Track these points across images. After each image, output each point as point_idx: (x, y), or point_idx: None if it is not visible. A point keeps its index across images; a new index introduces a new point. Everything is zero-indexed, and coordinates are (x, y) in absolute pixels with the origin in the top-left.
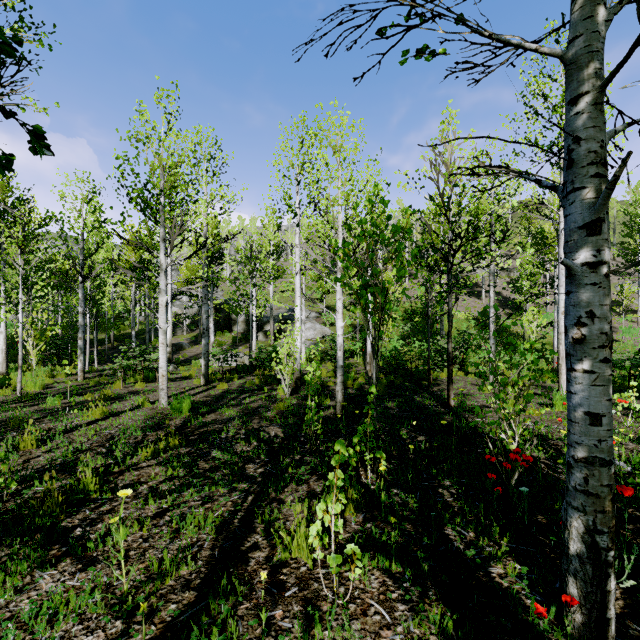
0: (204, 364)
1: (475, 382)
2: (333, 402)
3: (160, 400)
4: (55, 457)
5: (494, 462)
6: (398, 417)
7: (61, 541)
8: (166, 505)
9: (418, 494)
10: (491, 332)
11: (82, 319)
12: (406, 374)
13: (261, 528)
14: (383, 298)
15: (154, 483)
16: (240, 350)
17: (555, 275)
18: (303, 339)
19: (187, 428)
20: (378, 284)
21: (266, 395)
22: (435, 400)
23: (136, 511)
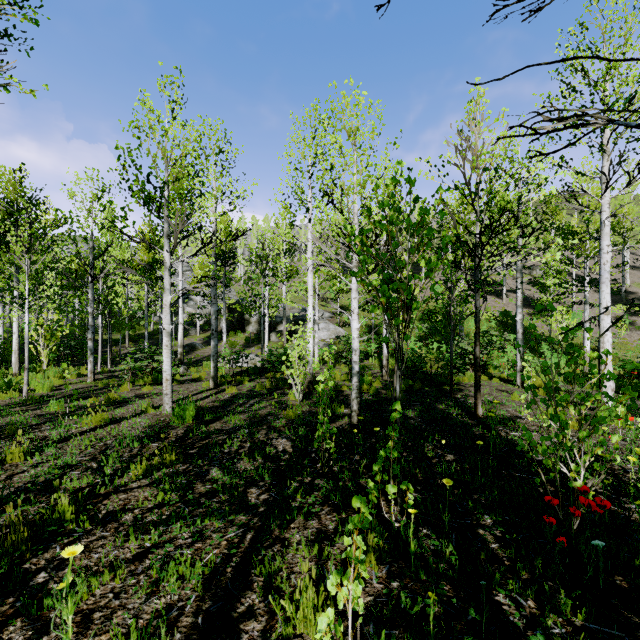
0: (213, 366)
1: (501, 387)
2: (348, 410)
3: (164, 406)
4: (36, 475)
5: (542, 492)
6: (420, 429)
7: (18, 592)
8: (149, 543)
9: (454, 537)
10: (518, 334)
11: (92, 320)
12: (425, 378)
13: (259, 583)
14: (409, 296)
15: (141, 511)
16: (253, 351)
17: (585, 272)
18: (316, 340)
19: (188, 439)
20: (403, 279)
21: (276, 401)
22: (460, 409)
23: (113, 550)
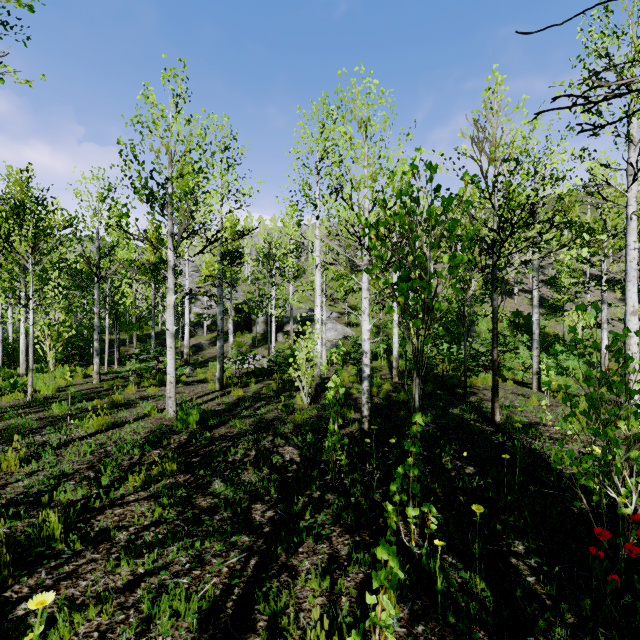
0: (219, 368)
1: (516, 391)
2: (357, 414)
3: (168, 409)
4: (28, 487)
5: (577, 512)
6: (436, 437)
7: None
8: (143, 568)
9: (483, 567)
10: (534, 335)
11: (98, 320)
12: (436, 380)
13: (263, 623)
14: (430, 295)
15: (136, 529)
16: (259, 351)
17: (603, 271)
18: (324, 341)
19: (191, 446)
20: (423, 276)
21: (283, 404)
22: (475, 414)
23: (103, 577)
